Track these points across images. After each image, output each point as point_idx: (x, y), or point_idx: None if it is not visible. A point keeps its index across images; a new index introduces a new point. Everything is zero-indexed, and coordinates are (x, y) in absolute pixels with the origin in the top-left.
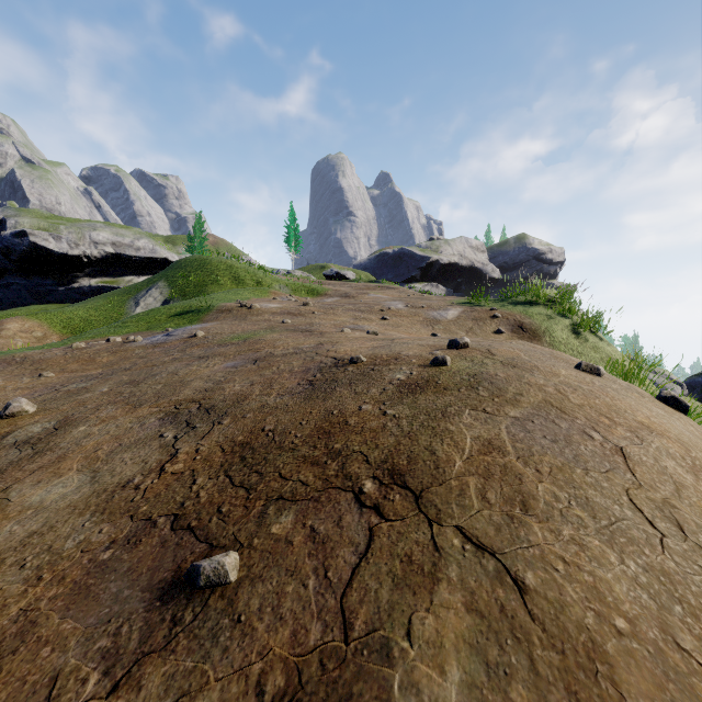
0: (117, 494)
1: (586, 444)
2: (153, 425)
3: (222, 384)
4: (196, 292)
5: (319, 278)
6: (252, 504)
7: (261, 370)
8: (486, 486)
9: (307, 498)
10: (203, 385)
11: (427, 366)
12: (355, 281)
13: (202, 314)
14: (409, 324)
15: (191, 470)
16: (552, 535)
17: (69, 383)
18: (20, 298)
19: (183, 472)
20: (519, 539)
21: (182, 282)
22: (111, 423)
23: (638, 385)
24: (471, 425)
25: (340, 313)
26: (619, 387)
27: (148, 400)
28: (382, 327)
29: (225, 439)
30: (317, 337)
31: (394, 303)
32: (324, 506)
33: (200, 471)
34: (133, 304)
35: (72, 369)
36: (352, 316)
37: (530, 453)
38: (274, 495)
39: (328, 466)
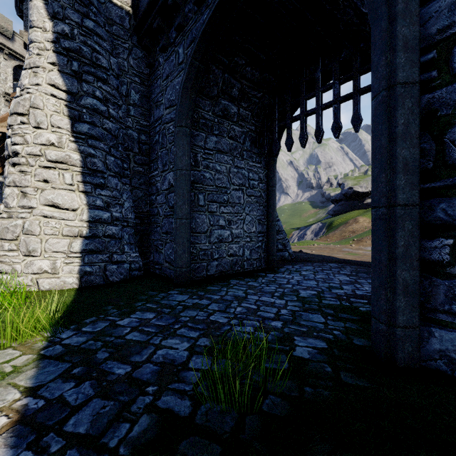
0: None
1: None
2: None
3: None
4: None
5: None
6: None
7: None
8: None
9: None
10: None
11: None
12: None
13: None
14: None
15: None
16: None
17: None
18: (345, 209)
19: None
20: None
21: None
22: None
23: None
24: None
25: None
26: None
27: None
28: None
29: None
30: None
31: None
32: None
33: None
34: None
35: None
36: None
37: None
38: None
39: None
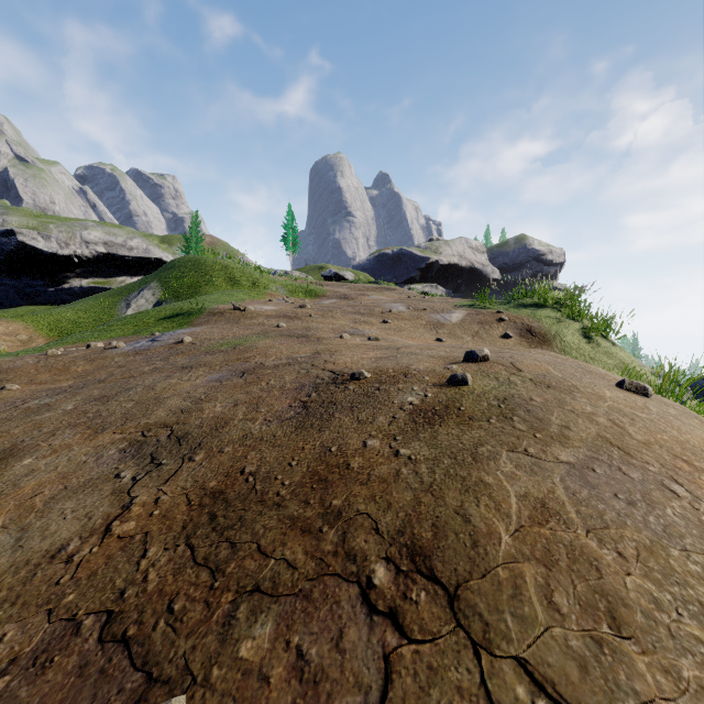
0: (41, 569)
1: (672, 506)
2: (111, 458)
3: (201, 403)
4: (190, 293)
5: (318, 278)
6: (217, 598)
7: (248, 385)
8: (550, 581)
9: (294, 592)
10: (180, 404)
11: (443, 386)
12: (354, 282)
13: (193, 317)
14: (412, 327)
15: (144, 532)
16: (668, 680)
17: (32, 398)
18: (8, 299)
19: (133, 535)
20: (619, 688)
21: (175, 283)
22: (63, 455)
23: (675, 401)
24: (512, 475)
25: (339, 316)
26: (676, 412)
27: (113, 423)
28: (383, 331)
29: (194, 484)
30: (314, 344)
31: (395, 305)
32: (317, 608)
33: (154, 535)
34: (124, 305)
35: (42, 379)
36: (352, 319)
37: (603, 523)
38: (248, 583)
39: (324, 536)
